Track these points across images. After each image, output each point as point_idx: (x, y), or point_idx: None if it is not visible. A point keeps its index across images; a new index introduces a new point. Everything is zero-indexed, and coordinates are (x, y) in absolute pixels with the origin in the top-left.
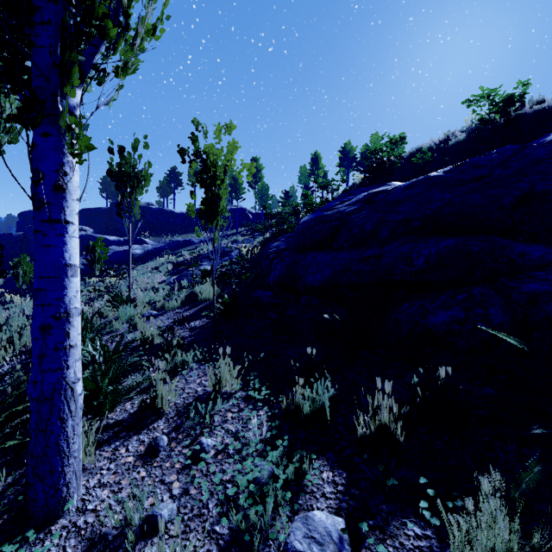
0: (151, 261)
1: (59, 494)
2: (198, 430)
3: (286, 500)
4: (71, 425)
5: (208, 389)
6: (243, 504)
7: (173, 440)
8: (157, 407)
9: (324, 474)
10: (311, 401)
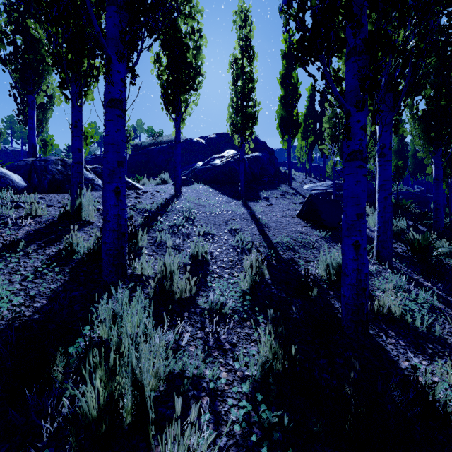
0: None
1: None
2: None
3: None
4: None
5: None
6: None
7: None
8: None
9: None
10: None
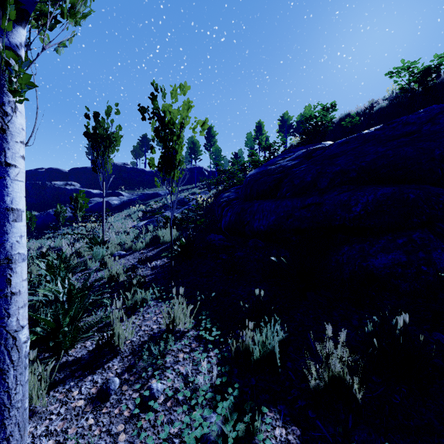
0: (126, 210)
1: None
2: (150, 372)
3: None
4: (12, 375)
5: (162, 327)
6: None
7: (125, 382)
8: (114, 345)
9: (277, 431)
10: (261, 346)
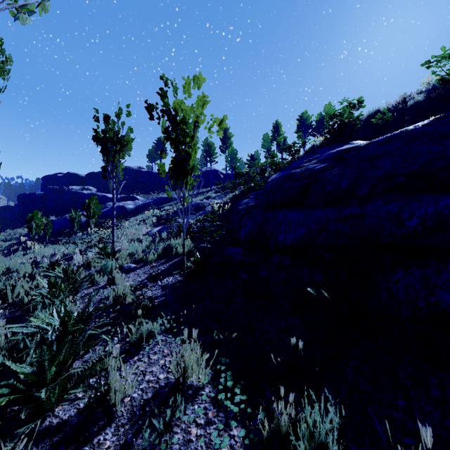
0: (140, 214)
1: None
2: None
3: None
4: None
5: (171, 377)
6: None
7: None
8: (110, 403)
9: None
10: (309, 441)
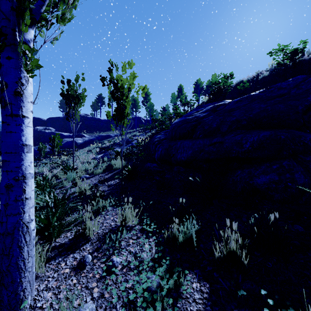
0: (87, 147)
1: (17, 297)
2: (111, 251)
3: (169, 304)
4: (26, 250)
5: (118, 223)
6: (140, 309)
7: (95, 257)
8: (86, 235)
9: (194, 285)
10: (184, 233)
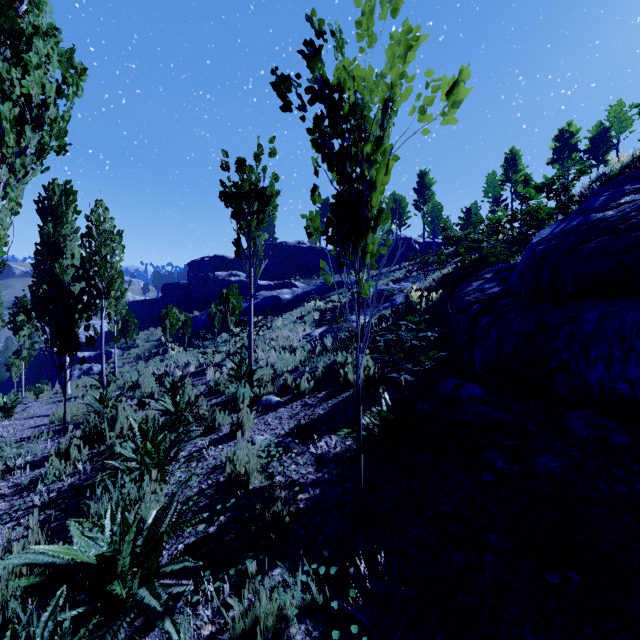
0: (299, 308)
1: None
2: None
3: None
4: None
5: None
6: None
7: None
8: None
9: None
10: None
